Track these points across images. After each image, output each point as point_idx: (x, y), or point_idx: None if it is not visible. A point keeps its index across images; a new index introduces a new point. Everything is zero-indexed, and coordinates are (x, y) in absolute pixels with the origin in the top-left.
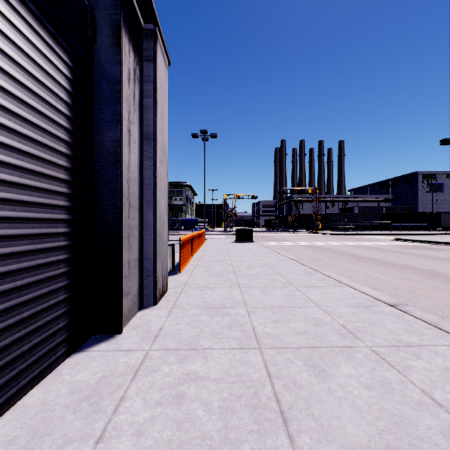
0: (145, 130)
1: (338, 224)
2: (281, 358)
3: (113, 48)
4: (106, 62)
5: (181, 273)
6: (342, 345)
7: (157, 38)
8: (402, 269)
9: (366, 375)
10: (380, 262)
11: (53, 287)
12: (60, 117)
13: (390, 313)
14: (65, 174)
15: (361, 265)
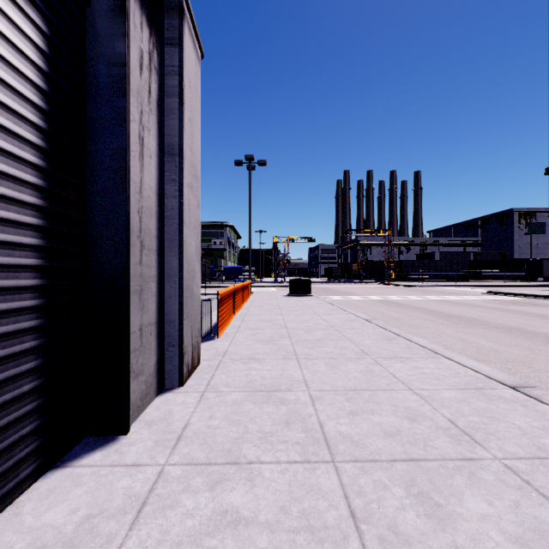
0: (166, 142)
1: (415, 274)
2: (368, 481)
3: (115, 14)
4: (105, 35)
5: (219, 338)
6: (458, 456)
7: (183, 13)
8: (507, 332)
9: (509, 515)
10: (476, 322)
11: (9, 373)
12: (23, 106)
13: (514, 399)
14: (34, 196)
15: (453, 326)
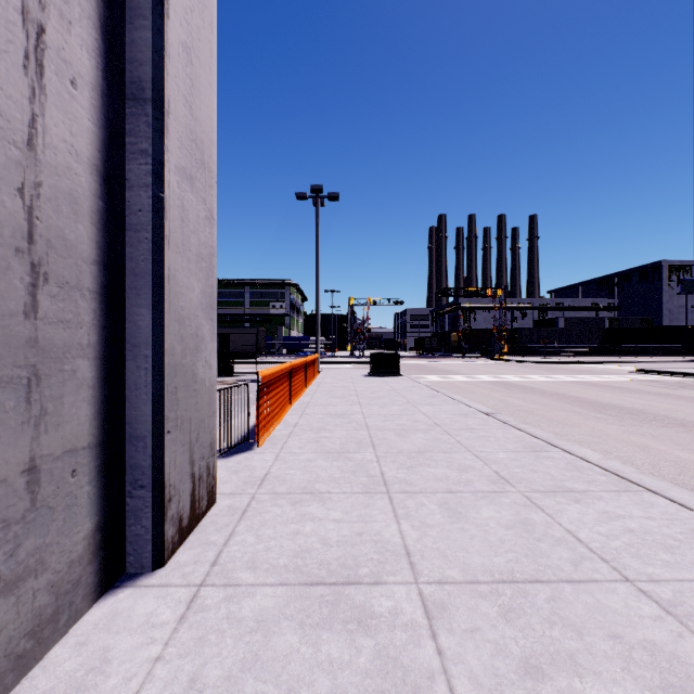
0: (129, 75)
1: (534, 346)
2: None
3: None
4: None
5: (259, 448)
6: None
7: None
8: None
9: None
10: (647, 417)
11: None
12: None
13: None
14: None
15: (615, 423)
